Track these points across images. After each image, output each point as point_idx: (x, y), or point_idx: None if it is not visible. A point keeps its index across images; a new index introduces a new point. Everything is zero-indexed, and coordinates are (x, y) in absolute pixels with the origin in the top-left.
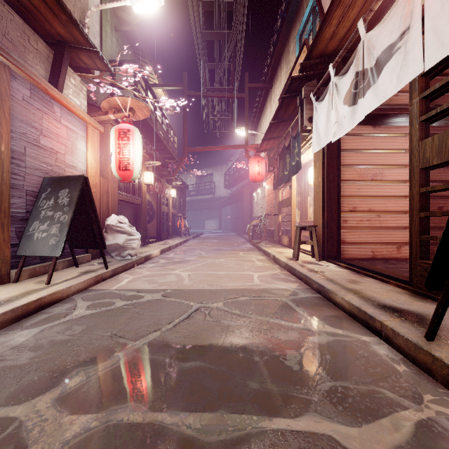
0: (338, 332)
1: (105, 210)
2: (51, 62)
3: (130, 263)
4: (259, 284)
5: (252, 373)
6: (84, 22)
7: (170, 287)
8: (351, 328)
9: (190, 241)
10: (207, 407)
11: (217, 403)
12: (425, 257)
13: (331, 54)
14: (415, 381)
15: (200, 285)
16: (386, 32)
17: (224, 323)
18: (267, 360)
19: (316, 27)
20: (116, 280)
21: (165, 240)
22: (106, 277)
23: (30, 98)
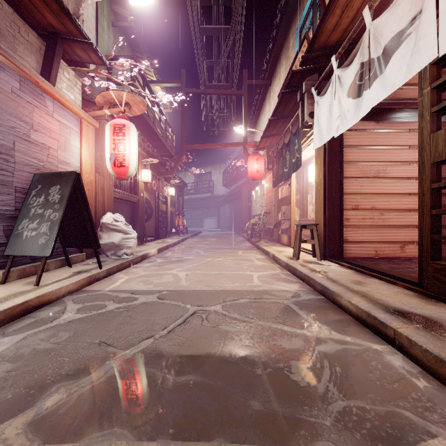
0: (346, 340)
1: (101, 208)
2: (43, 55)
3: (125, 262)
4: (259, 285)
5: (254, 390)
6: (78, 14)
7: (166, 289)
8: (360, 335)
9: (188, 240)
10: (202, 434)
11: (215, 428)
12: (437, 258)
13: (333, 46)
14: (439, 400)
15: (198, 286)
16: (394, 18)
17: (223, 329)
18: (270, 374)
19: (317, 20)
20: (110, 281)
21: (163, 239)
22: (100, 277)
23: (20, 90)
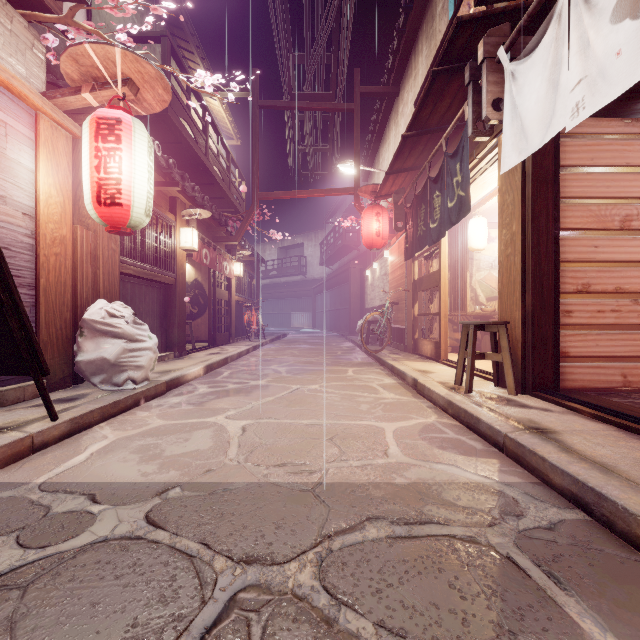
0: None
1: (89, 292)
2: None
3: (126, 399)
4: (405, 463)
5: None
6: None
7: (183, 478)
8: None
9: (265, 347)
10: None
11: None
12: None
13: None
14: None
15: (262, 469)
16: None
17: None
18: None
19: None
20: (69, 449)
21: (223, 346)
22: (47, 440)
23: None
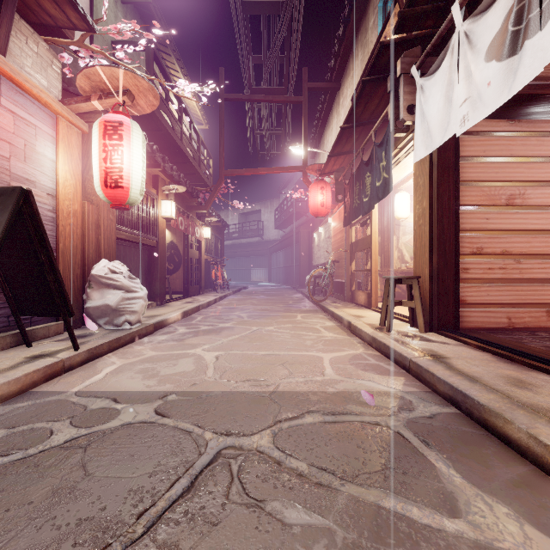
0: None
1: (93, 253)
2: None
3: (125, 336)
4: (336, 379)
5: None
6: None
7: (176, 388)
8: None
9: (229, 297)
10: None
11: None
12: None
13: None
14: None
15: (232, 383)
16: None
17: (274, 516)
18: None
19: None
20: (89, 371)
21: (195, 297)
22: (73, 364)
23: None
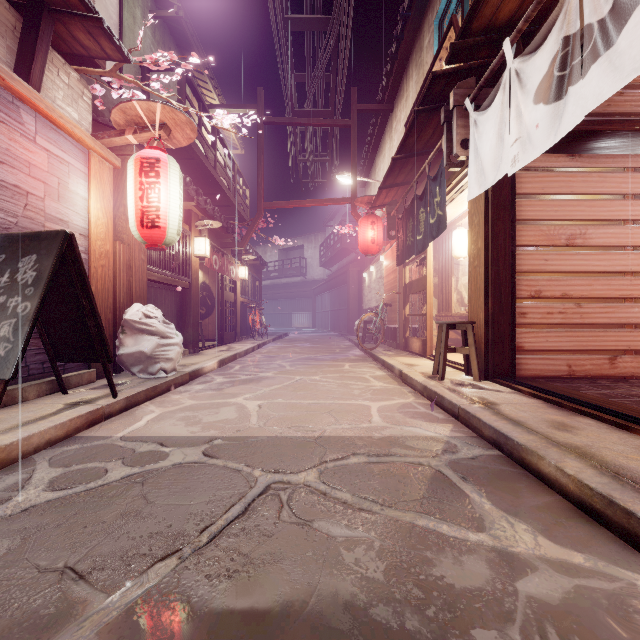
0: (576, 562)
1: (125, 297)
2: (20, 39)
3: (161, 385)
4: (383, 426)
5: None
6: None
7: (221, 434)
8: (598, 547)
9: (268, 345)
10: None
11: None
12: None
13: (503, 27)
14: None
15: (277, 429)
16: None
17: (320, 531)
18: None
19: None
20: (129, 418)
21: (230, 345)
22: (112, 412)
23: None
